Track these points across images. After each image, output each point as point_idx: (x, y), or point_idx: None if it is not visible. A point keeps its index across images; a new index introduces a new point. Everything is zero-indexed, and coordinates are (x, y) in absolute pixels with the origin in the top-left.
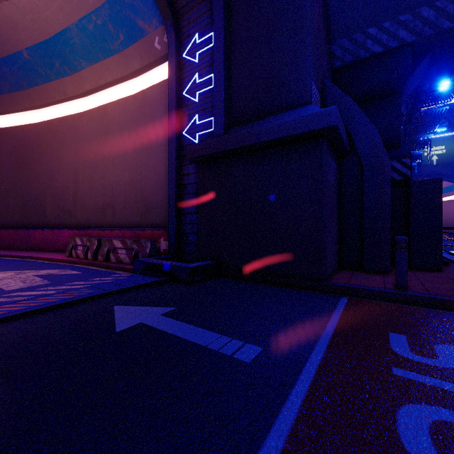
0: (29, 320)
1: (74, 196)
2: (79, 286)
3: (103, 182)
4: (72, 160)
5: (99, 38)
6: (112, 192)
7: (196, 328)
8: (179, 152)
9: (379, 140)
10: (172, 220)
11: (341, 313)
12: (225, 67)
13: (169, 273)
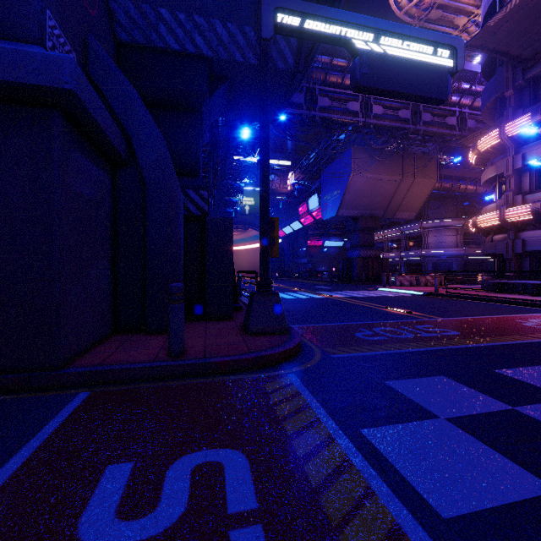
0: None
1: None
2: None
3: None
4: None
5: None
6: None
7: None
8: None
9: (168, 156)
10: None
11: (38, 446)
12: None
13: None
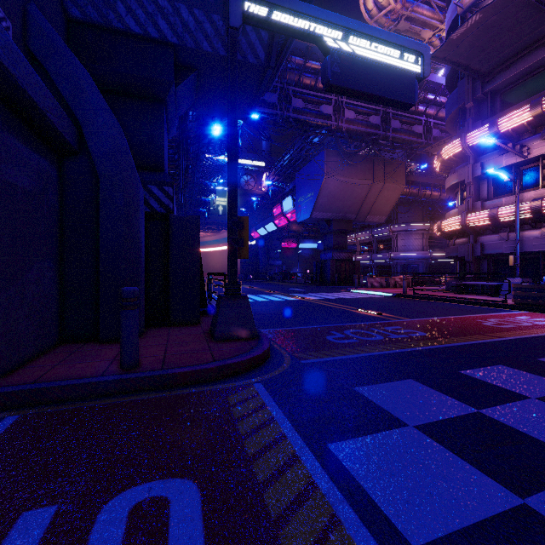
0: None
1: None
2: None
3: None
4: None
5: None
6: None
7: None
8: None
9: (125, 146)
10: None
11: None
12: None
13: None
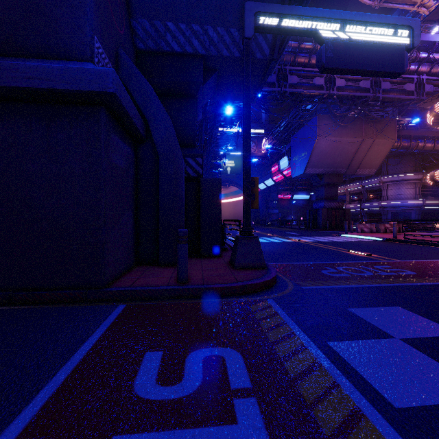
0: None
1: None
2: None
3: None
4: None
5: None
6: None
7: None
8: None
9: (174, 133)
10: None
11: (100, 337)
12: None
13: None
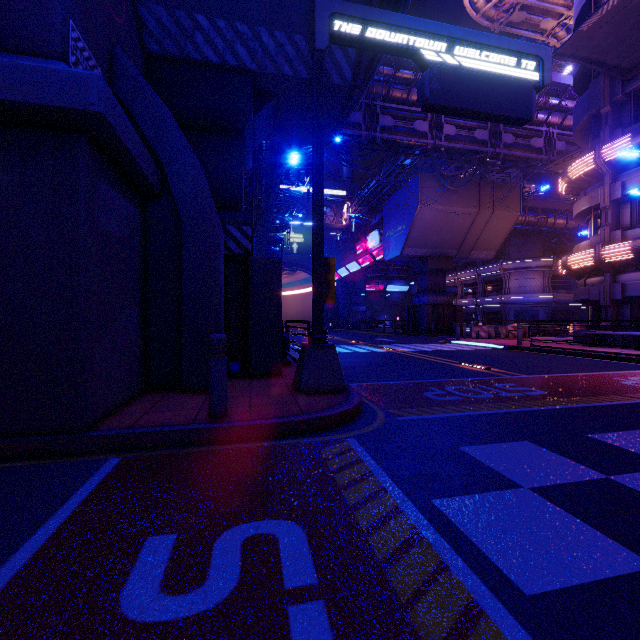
0: None
1: None
2: None
3: None
4: None
5: None
6: None
7: None
8: None
9: (206, 186)
10: None
11: (68, 516)
12: None
13: None
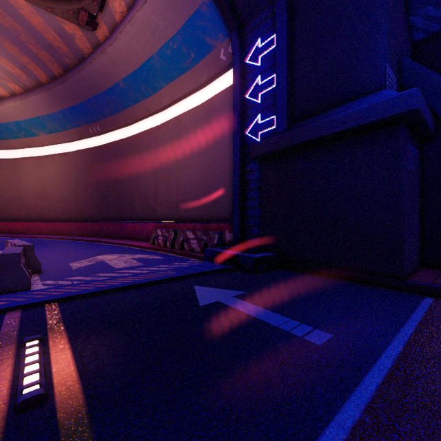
0: (136, 290)
1: (154, 195)
2: (164, 268)
3: (177, 182)
4: (153, 165)
5: (175, 60)
6: (184, 190)
7: (266, 310)
8: (242, 152)
9: None
10: (236, 214)
11: (424, 314)
12: (287, 66)
13: (236, 262)
